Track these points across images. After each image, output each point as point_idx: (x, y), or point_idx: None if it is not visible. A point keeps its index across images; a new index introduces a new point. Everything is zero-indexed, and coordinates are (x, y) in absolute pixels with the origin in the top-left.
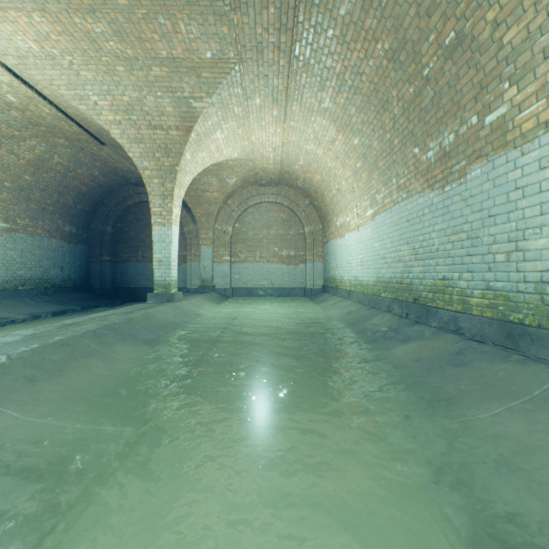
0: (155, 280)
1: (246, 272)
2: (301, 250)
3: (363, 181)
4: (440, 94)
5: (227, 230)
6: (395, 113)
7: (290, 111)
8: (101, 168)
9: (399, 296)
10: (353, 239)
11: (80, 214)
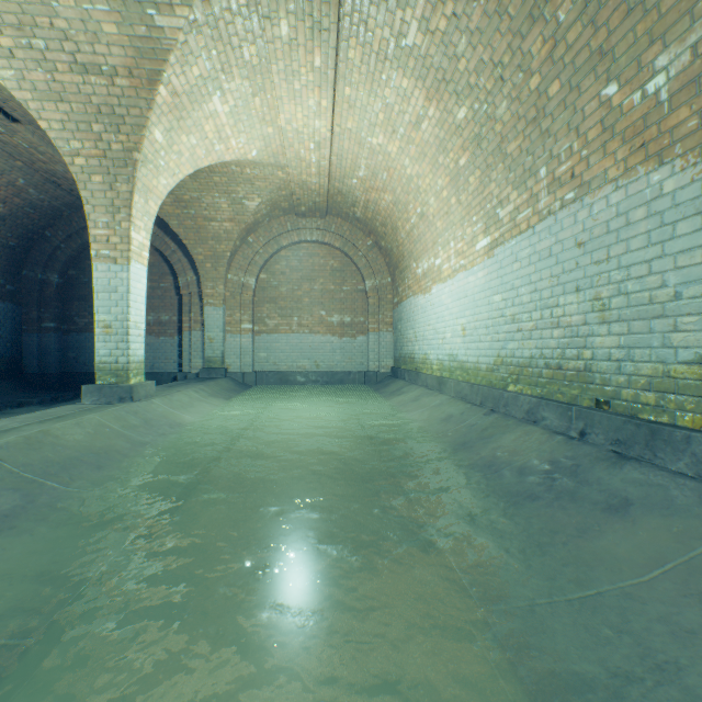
0: (98, 361)
1: (277, 347)
2: (360, 315)
3: (470, 190)
4: None
5: (248, 283)
6: (559, 20)
7: (344, 60)
8: (28, 173)
9: (553, 393)
10: (448, 293)
11: None
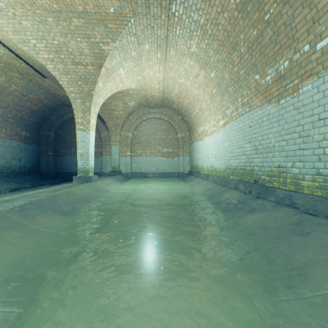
0: (78, 167)
1: (141, 162)
2: (176, 149)
3: (217, 102)
4: (278, 33)
5: (129, 135)
6: (241, 52)
7: (169, 54)
8: (45, 94)
9: (243, 178)
10: (210, 141)
11: (32, 124)
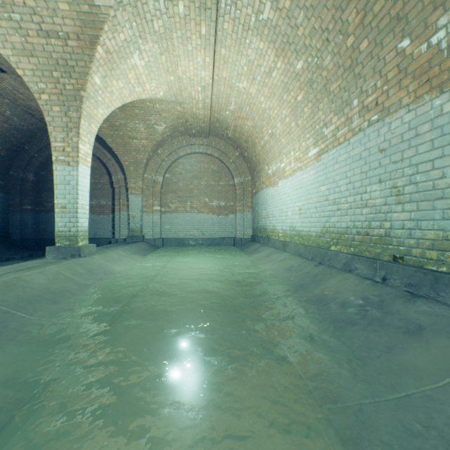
0: (57, 230)
1: (177, 222)
2: (231, 201)
3: (304, 116)
4: None
5: (157, 180)
6: None
7: (221, 30)
8: (13, 107)
9: (363, 251)
10: (289, 186)
11: None
